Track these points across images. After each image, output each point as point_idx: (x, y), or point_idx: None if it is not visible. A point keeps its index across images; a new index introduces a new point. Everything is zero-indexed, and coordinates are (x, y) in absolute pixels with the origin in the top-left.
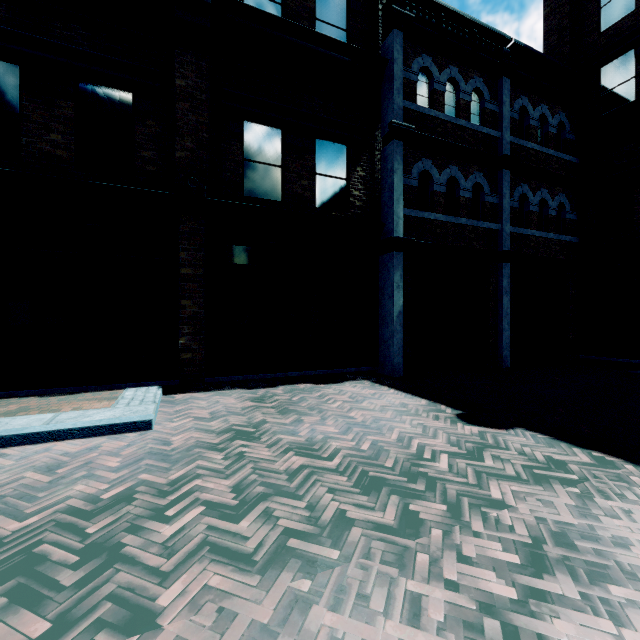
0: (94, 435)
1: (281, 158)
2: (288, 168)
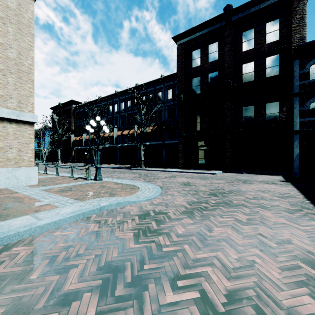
0: (208, 174)
1: (253, 113)
2: (255, 116)
